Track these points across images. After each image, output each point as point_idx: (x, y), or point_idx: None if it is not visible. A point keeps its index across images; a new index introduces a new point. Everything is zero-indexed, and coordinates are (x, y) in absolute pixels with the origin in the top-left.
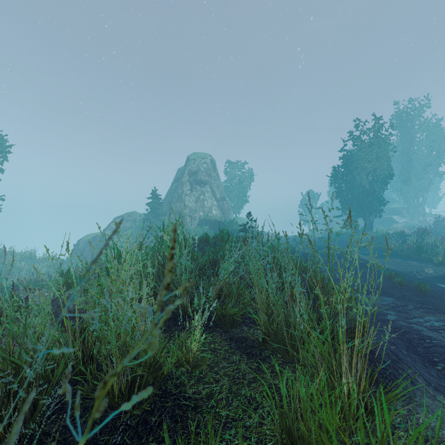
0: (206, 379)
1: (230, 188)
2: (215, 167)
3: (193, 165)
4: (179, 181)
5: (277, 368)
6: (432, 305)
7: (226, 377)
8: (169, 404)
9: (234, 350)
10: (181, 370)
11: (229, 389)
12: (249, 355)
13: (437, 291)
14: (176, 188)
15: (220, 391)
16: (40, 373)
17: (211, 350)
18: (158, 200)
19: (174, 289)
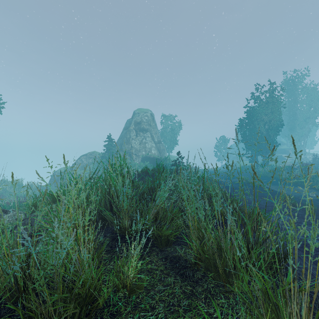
0: (142, 306)
1: (165, 134)
2: (153, 119)
3: (138, 118)
4: (128, 129)
5: (219, 314)
6: None
7: (161, 303)
8: None
9: (169, 271)
10: (118, 295)
11: (165, 318)
12: (183, 277)
13: None
14: (126, 134)
15: None
16: None
17: (148, 271)
18: (112, 143)
19: (117, 213)
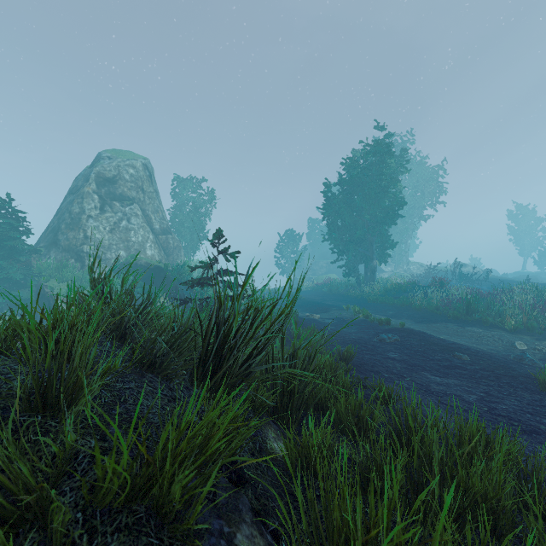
0: None
1: (179, 217)
2: (151, 177)
3: (108, 167)
4: (77, 191)
5: None
6: None
7: None
8: None
9: None
10: None
11: None
12: None
13: None
14: (70, 205)
15: None
16: None
17: None
18: (15, 221)
19: None
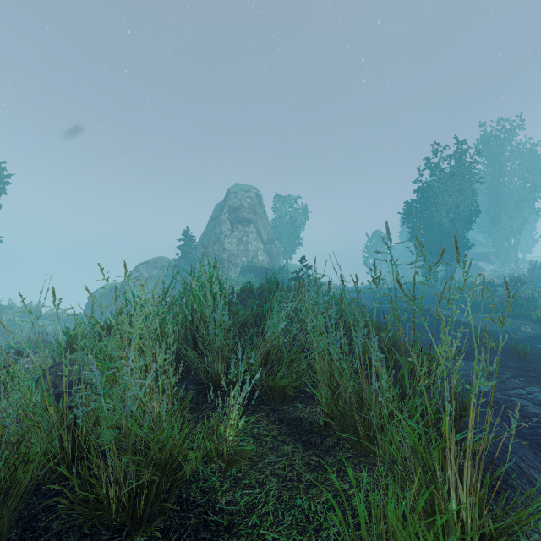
0: (246, 482)
1: (280, 228)
2: (261, 202)
3: (234, 200)
4: (217, 219)
5: (351, 474)
6: (535, 372)
7: (274, 478)
8: (191, 521)
9: (285, 437)
10: (211, 467)
11: (279, 496)
12: (307, 445)
13: (538, 355)
14: (214, 228)
15: (266, 500)
16: (7, 475)
17: (254, 437)
18: (191, 242)
19: (205, 353)
